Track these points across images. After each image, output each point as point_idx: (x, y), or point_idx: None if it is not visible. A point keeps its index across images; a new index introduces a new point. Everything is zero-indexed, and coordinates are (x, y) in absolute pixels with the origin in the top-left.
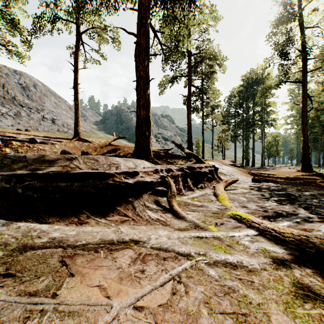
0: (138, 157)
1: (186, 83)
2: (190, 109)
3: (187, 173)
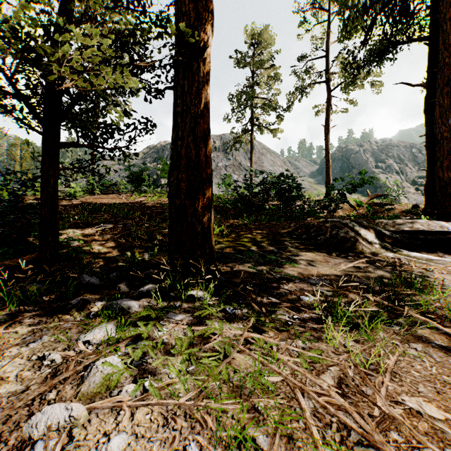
0: (441, 220)
1: None
2: None
3: None
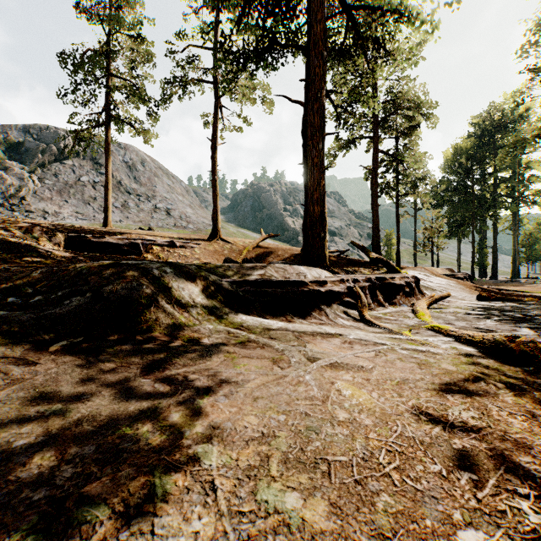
0: (312, 265)
1: (369, 146)
2: (376, 189)
3: (376, 285)
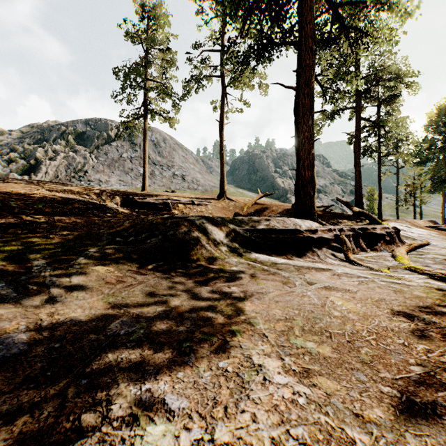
0: (303, 218)
1: (352, 115)
2: (358, 152)
3: (359, 234)
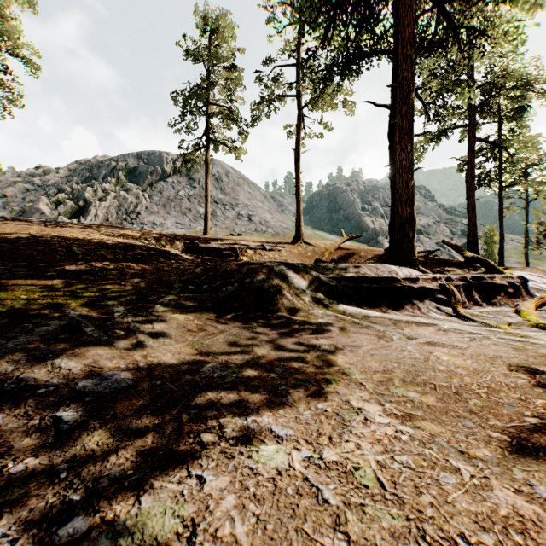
0: (400, 265)
1: (464, 134)
2: (472, 182)
3: (471, 284)
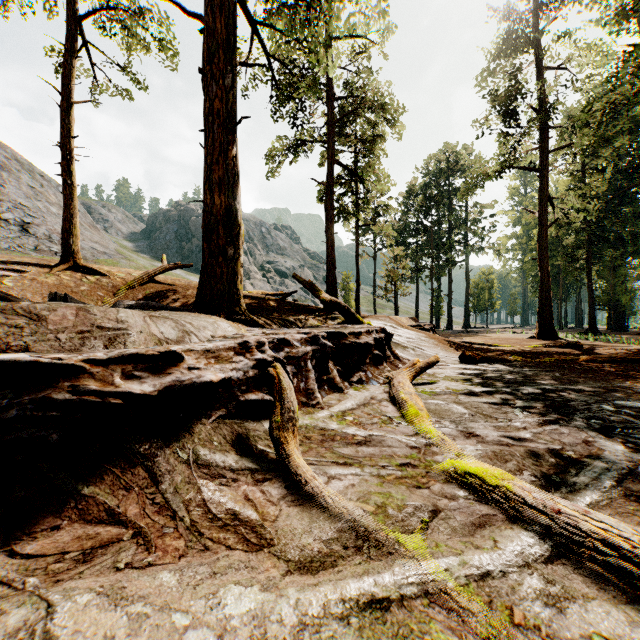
0: (208, 310)
1: (324, 159)
2: (331, 211)
3: (326, 350)
